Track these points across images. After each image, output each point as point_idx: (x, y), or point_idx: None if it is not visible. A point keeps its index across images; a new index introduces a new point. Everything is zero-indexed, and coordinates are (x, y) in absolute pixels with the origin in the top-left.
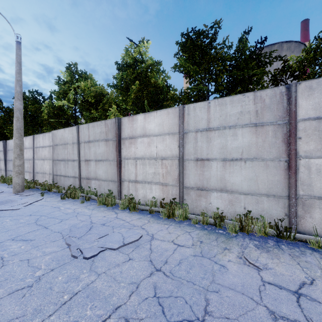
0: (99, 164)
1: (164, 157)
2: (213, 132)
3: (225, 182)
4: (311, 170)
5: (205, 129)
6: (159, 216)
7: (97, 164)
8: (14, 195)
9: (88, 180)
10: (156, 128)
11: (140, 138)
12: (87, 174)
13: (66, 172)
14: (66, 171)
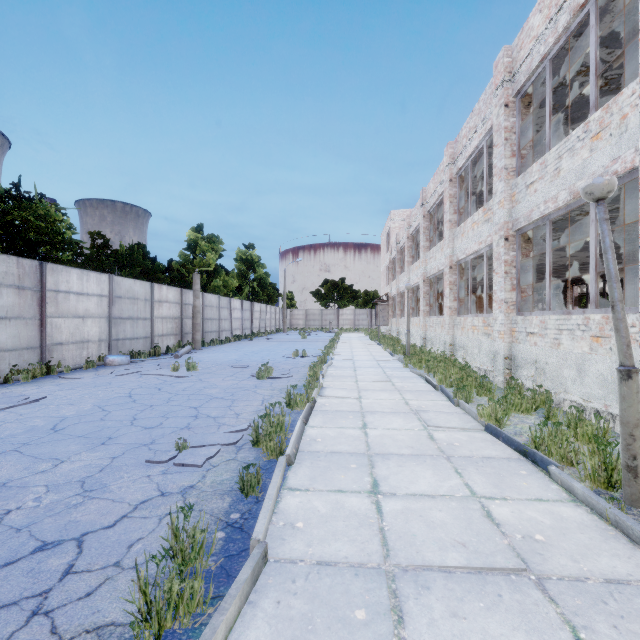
0: None
1: None
2: None
3: None
4: (53, 326)
5: None
6: None
7: None
8: None
9: None
10: None
11: None
12: None
13: None
14: None
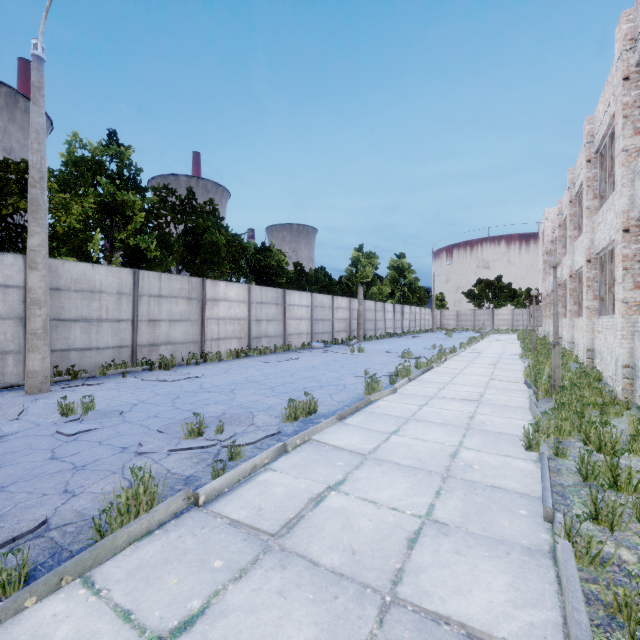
0: (177, 325)
1: (240, 318)
2: (263, 305)
3: (267, 332)
4: (288, 324)
5: (260, 302)
6: (254, 356)
7: (173, 325)
8: (84, 388)
9: (153, 347)
10: (235, 296)
11: (222, 301)
12: (152, 339)
13: (93, 341)
14: (91, 340)
